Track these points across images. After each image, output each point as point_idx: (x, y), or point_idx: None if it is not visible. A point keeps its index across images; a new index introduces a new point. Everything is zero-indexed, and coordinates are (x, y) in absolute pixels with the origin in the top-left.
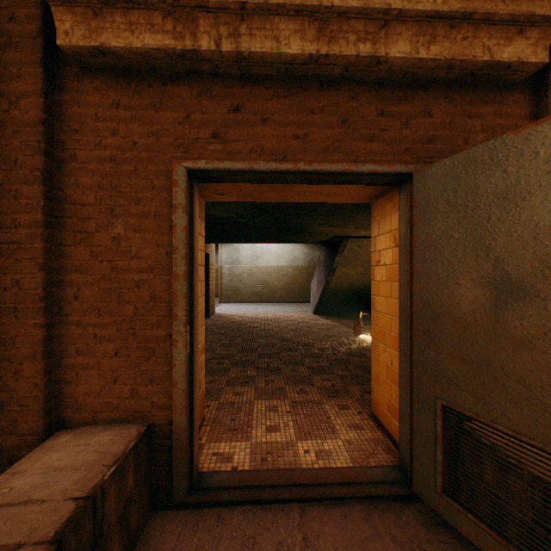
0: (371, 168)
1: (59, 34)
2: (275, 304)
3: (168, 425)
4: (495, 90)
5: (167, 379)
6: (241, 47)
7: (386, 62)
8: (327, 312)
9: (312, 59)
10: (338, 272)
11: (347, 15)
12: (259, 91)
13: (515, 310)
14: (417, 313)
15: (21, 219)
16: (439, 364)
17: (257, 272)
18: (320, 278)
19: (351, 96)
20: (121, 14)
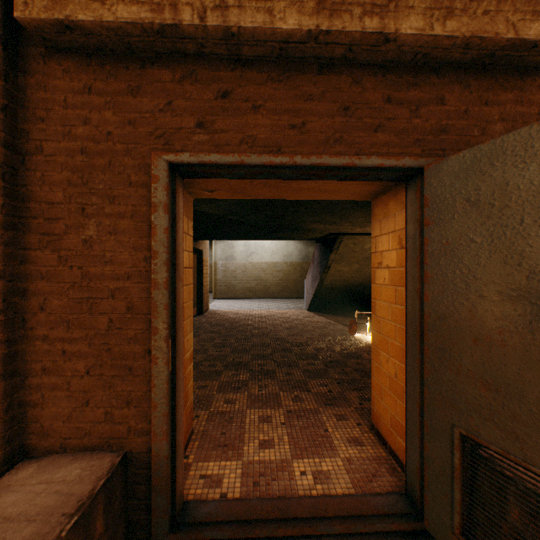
0: (377, 161)
1: (17, 4)
2: (270, 300)
3: (147, 453)
4: (515, 75)
5: (146, 400)
6: (229, 22)
7: (395, 40)
8: (321, 309)
9: (311, 37)
10: (333, 269)
11: None
12: (250, 75)
13: None
14: (430, 326)
15: None
16: (457, 387)
17: (252, 268)
18: (315, 275)
19: (354, 81)
20: None
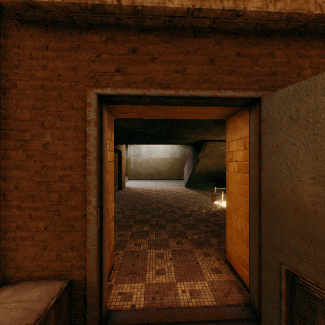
0: (231, 94)
1: None
2: (162, 180)
3: (83, 281)
4: (319, 38)
5: (83, 247)
6: (136, 2)
7: (243, 15)
8: (193, 186)
9: (189, 13)
10: (201, 162)
11: None
12: (150, 38)
13: None
14: (265, 199)
15: None
16: (283, 239)
17: (151, 161)
18: (189, 165)
19: (216, 42)
20: None
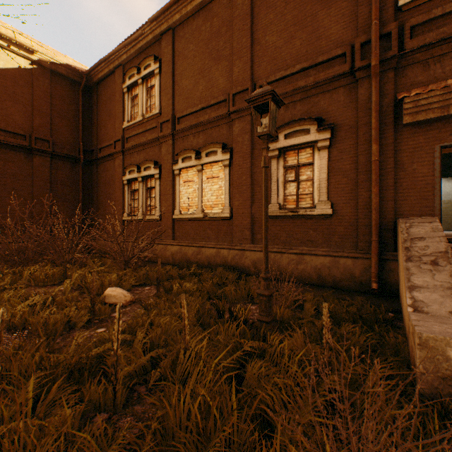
0: None
1: (403, 121)
2: None
3: None
4: None
5: (431, 206)
6: None
7: None
8: None
9: None
10: None
11: None
12: None
13: None
14: None
15: (387, 167)
16: None
17: None
18: None
19: None
20: (423, 112)
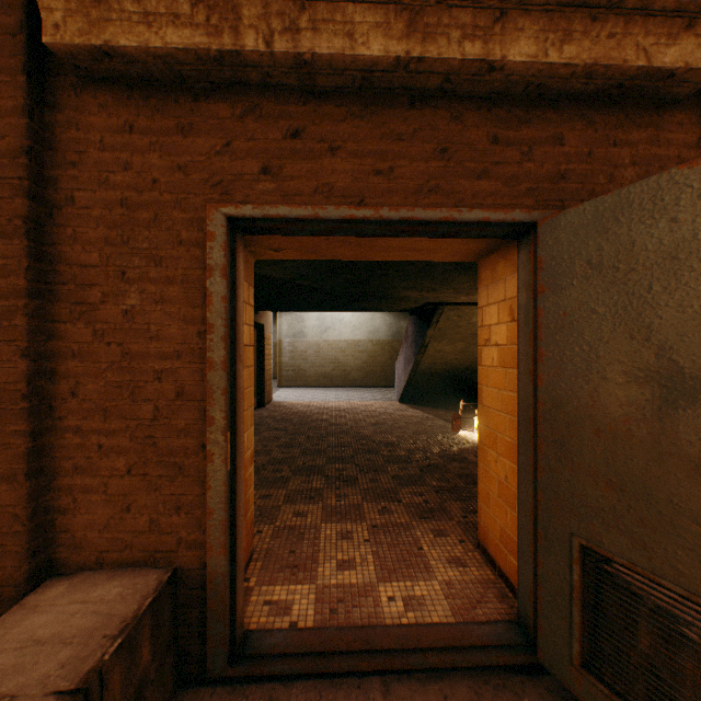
0: (480, 215)
1: (47, 27)
2: (350, 389)
3: (201, 570)
4: (650, 109)
5: (199, 506)
6: (301, 47)
7: (502, 68)
8: (417, 400)
9: (400, 65)
10: (431, 349)
11: (448, 1)
12: (326, 109)
13: (689, 418)
14: (545, 416)
15: None
16: (576, 488)
17: (327, 348)
18: (408, 356)
19: (453, 117)
20: None
